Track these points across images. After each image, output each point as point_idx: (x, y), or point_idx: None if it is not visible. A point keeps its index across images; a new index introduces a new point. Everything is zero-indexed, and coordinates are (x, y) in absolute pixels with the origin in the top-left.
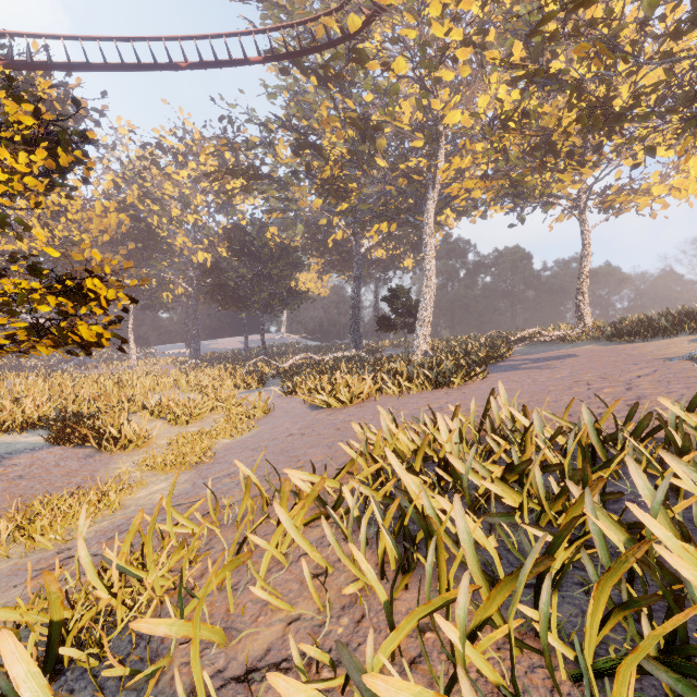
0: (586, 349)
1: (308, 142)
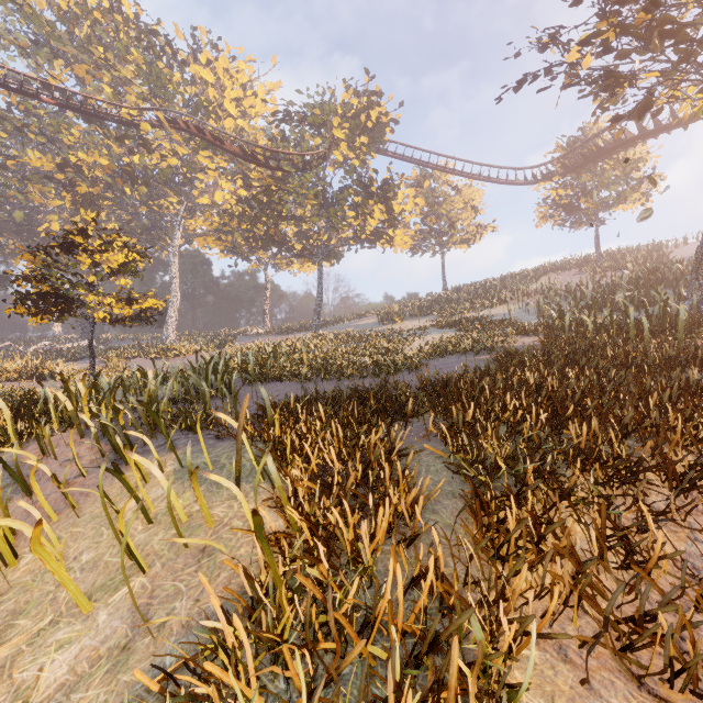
0: (270, 338)
1: (66, 158)
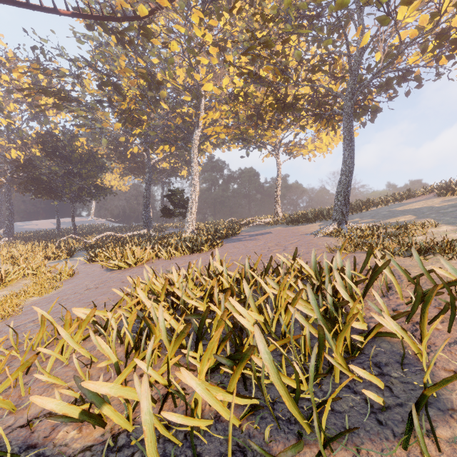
0: (277, 229)
1: (110, 81)
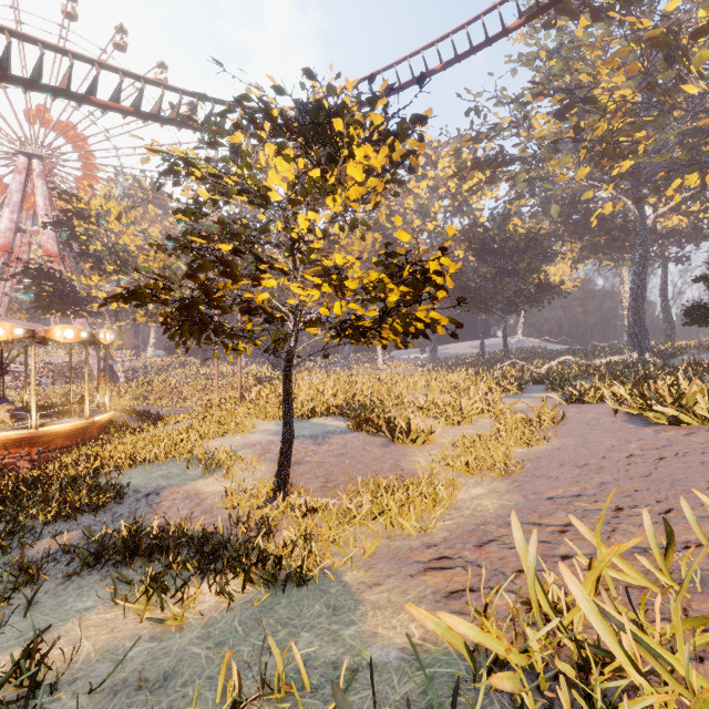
0: None
1: (575, 99)
